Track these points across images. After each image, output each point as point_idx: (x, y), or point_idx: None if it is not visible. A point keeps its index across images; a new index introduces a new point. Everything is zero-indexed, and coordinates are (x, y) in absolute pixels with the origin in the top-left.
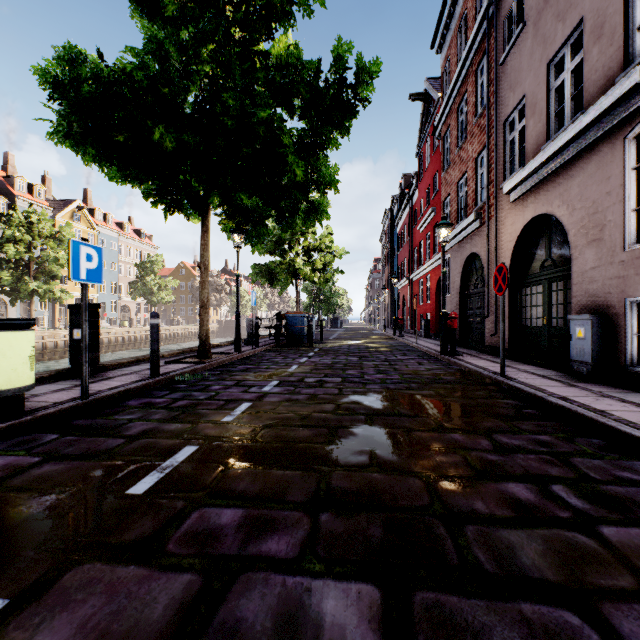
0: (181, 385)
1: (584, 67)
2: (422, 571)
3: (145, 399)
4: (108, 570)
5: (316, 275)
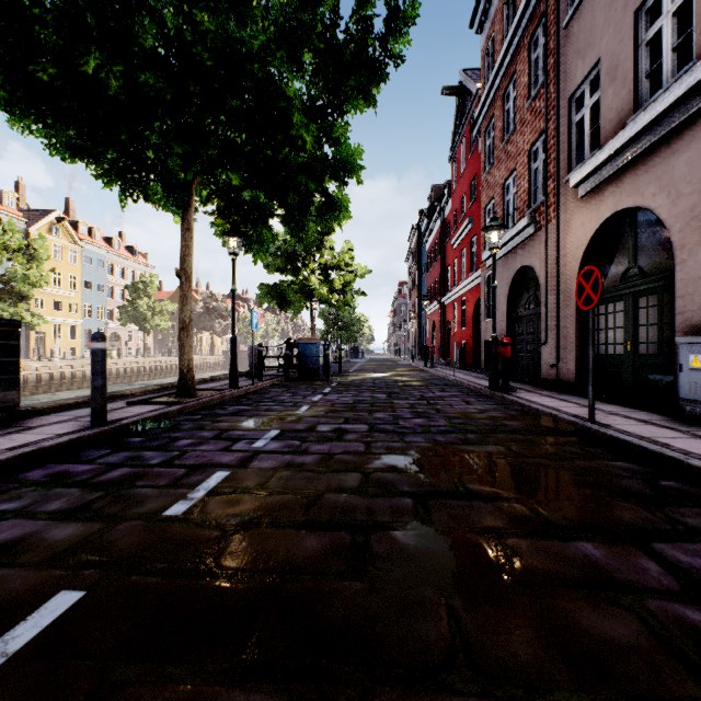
0: (134, 438)
1: (697, 1)
2: None
3: (61, 466)
4: None
5: (334, 297)
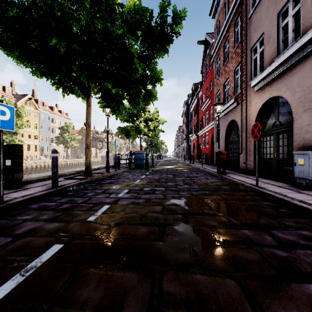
0: (70, 193)
1: (302, 11)
2: None
3: (43, 203)
4: None
5: (150, 133)
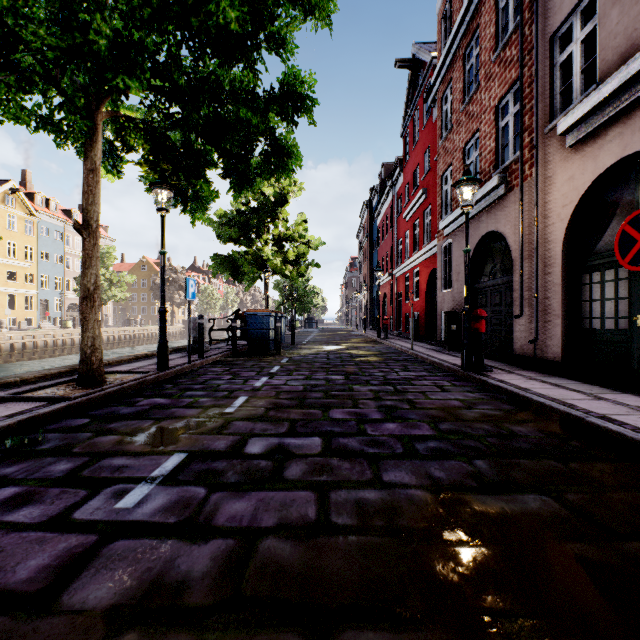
0: None
1: None
2: None
3: None
4: None
5: (288, 268)
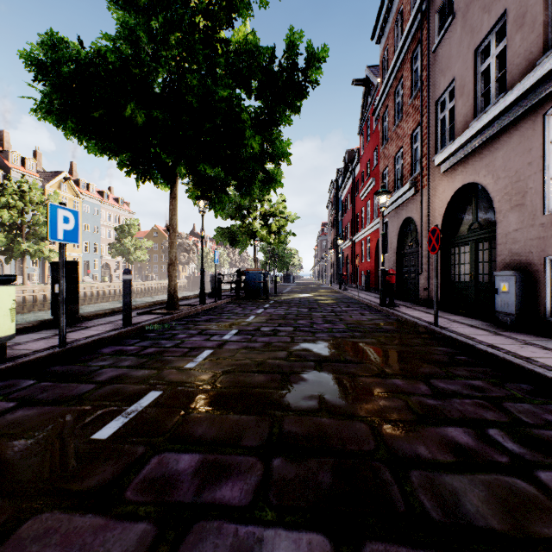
0: (151, 334)
1: (508, 52)
2: (371, 519)
3: (117, 347)
4: (65, 519)
5: (271, 237)
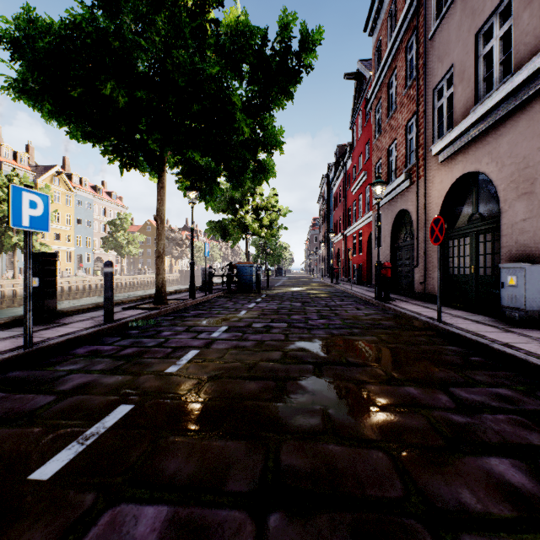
0: (133, 331)
1: (514, 32)
2: None
3: (93, 346)
4: None
5: (263, 231)
